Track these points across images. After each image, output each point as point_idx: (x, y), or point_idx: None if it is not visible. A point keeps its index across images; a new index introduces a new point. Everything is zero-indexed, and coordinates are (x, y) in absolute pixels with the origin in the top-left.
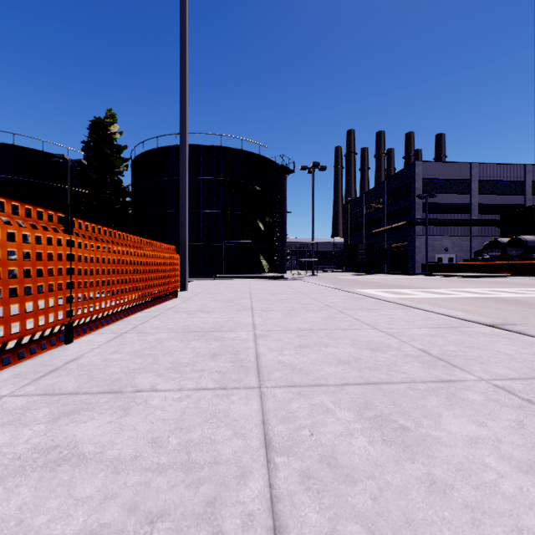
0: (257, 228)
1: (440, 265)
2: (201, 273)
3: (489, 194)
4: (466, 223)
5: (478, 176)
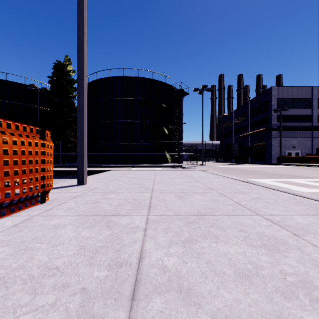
0: (163, 132)
1: (291, 157)
2: (125, 163)
3: None
4: (309, 128)
5: (317, 96)
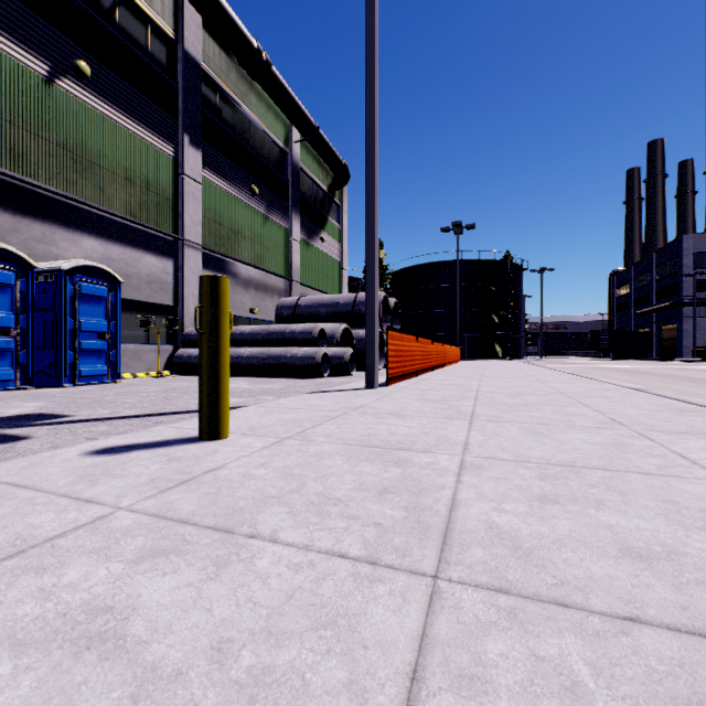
0: (493, 321)
1: None
2: None
3: None
4: None
5: None
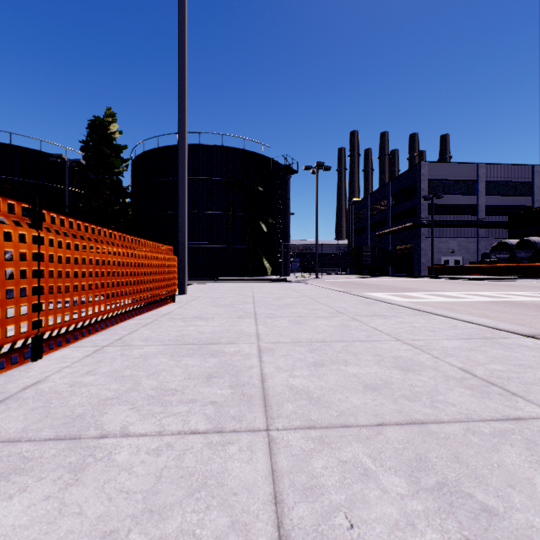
0: (260, 230)
1: (447, 267)
2: (203, 276)
3: (496, 195)
4: (473, 225)
5: (485, 177)
